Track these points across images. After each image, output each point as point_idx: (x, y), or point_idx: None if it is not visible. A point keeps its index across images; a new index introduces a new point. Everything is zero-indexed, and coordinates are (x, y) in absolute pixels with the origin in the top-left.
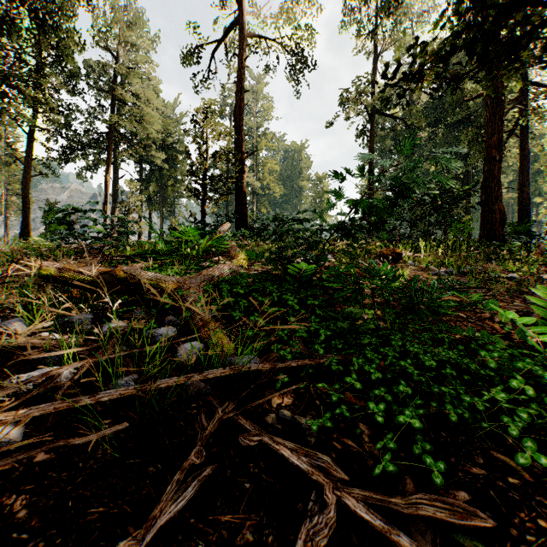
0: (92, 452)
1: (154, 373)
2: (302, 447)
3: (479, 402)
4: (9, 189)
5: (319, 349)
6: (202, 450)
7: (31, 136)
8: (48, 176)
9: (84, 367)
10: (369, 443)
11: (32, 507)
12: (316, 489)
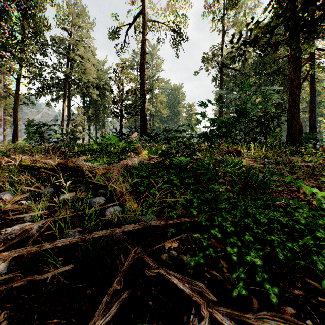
0: (51, 280)
1: (91, 226)
2: (185, 277)
3: (296, 246)
4: (6, 112)
5: (193, 211)
6: (121, 280)
7: (18, 80)
8: (28, 104)
9: (47, 223)
10: (227, 273)
11: (10, 318)
12: (195, 305)
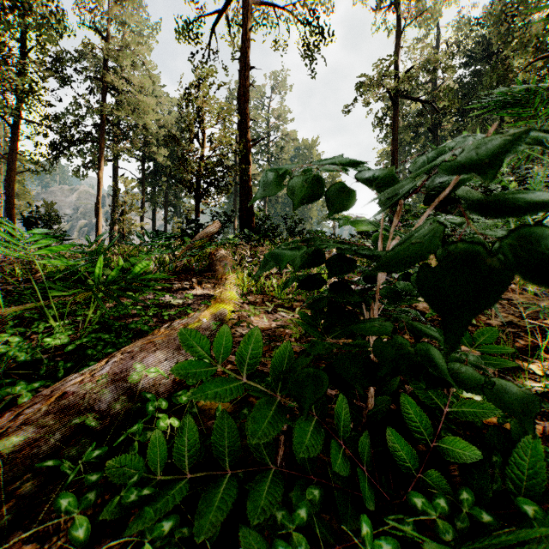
0: None
1: None
2: None
3: None
4: None
5: None
6: None
7: (16, 129)
8: (38, 174)
9: None
10: None
11: None
12: None
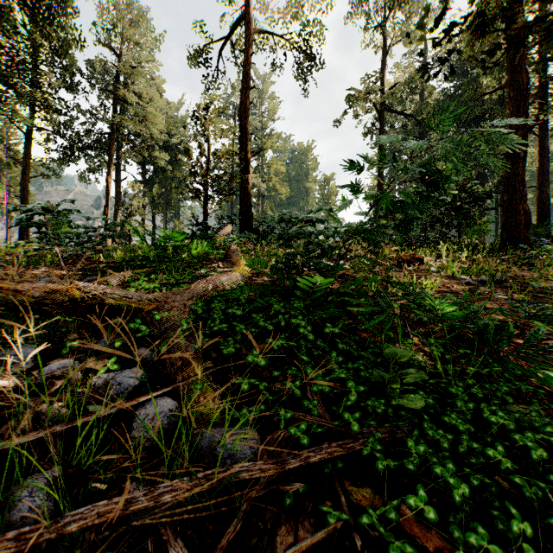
0: None
1: (87, 465)
2: None
3: None
4: (11, 191)
5: (351, 421)
6: None
7: (30, 136)
8: (48, 178)
9: None
10: None
11: None
12: None
